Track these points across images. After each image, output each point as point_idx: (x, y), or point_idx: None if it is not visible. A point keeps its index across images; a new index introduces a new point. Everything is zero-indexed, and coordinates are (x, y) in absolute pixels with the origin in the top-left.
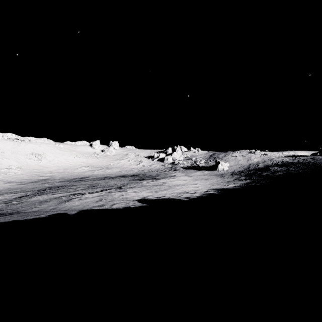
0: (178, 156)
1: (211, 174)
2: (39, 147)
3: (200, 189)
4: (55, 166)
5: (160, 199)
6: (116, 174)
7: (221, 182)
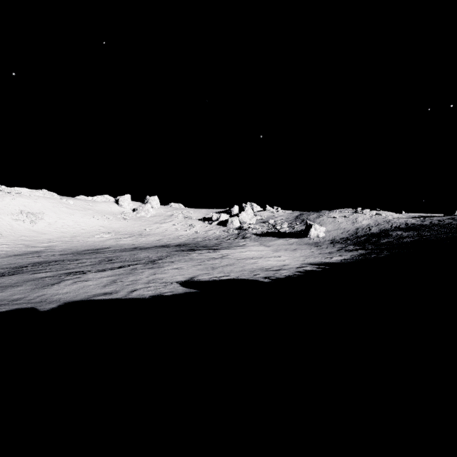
0: (249, 217)
1: (300, 243)
2: (34, 203)
3: (288, 264)
4: (57, 232)
5: (220, 281)
6: (153, 244)
7: (319, 254)
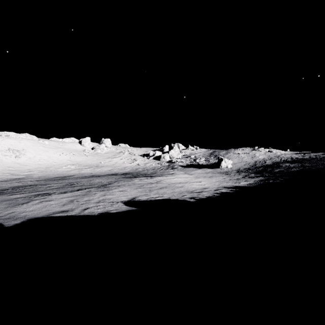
0: (176, 154)
1: (214, 172)
2: (19, 143)
3: (207, 188)
4: (35, 164)
5: (156, 201)
6: (106, 173)
7: (230, 180)
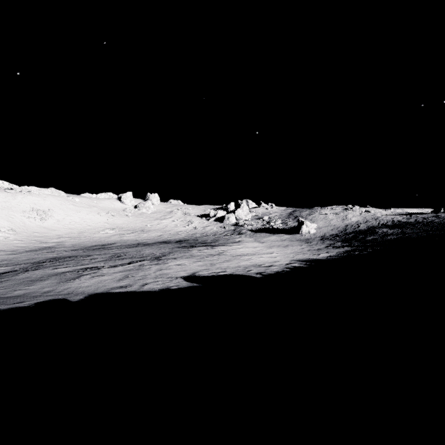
0: (244, 214)
1: (292, 239)
2: (43, 201)
3: (279, 261)
4: (65, 228)
5: (218, 276)
6: (154, 240)
7: (308, 251)
